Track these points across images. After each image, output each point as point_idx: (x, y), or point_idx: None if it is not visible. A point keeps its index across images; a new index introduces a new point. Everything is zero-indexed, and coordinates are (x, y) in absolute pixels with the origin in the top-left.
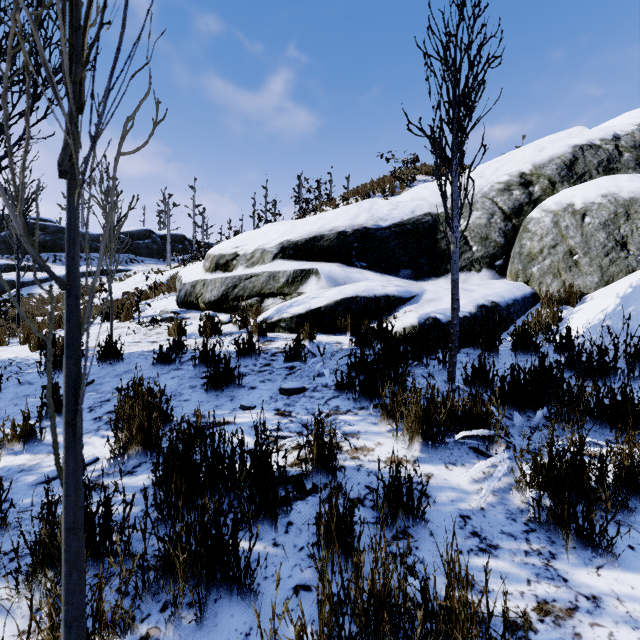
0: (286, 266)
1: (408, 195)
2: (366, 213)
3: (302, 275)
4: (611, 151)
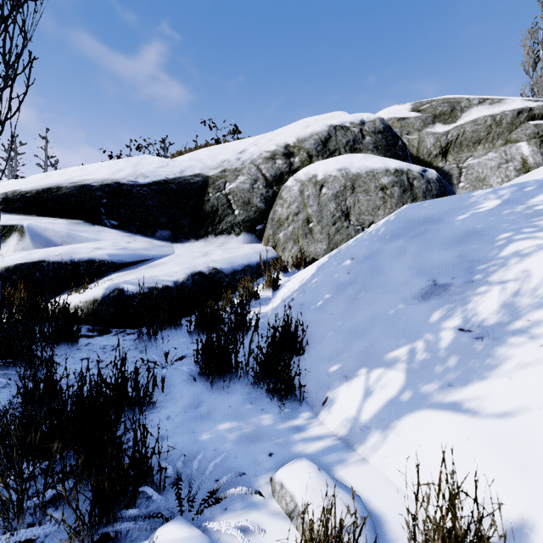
0: None
1: (188, 155)
2: (130, 168)
3: (3, 232)
4: (356, 133)
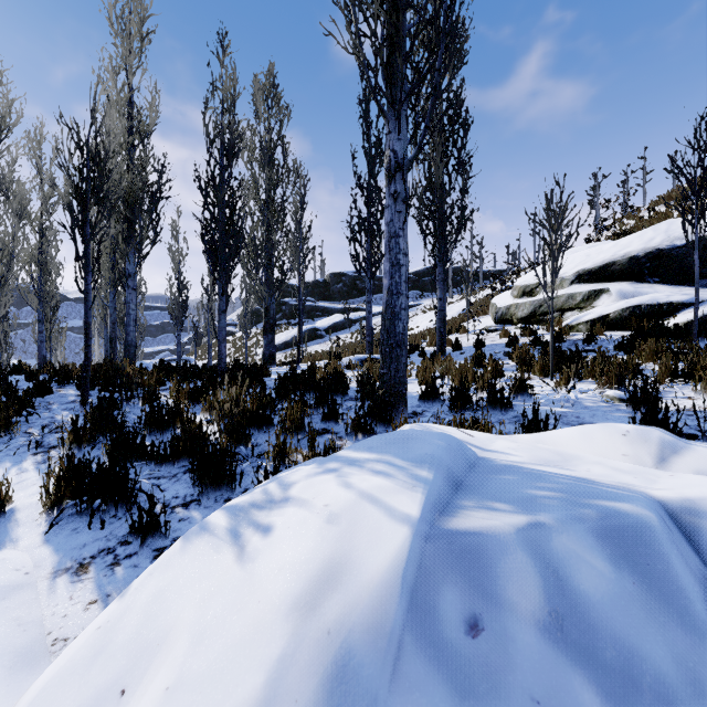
0: (582, 288)
1: None
2: (662, 235)
3: (595, 294)
4: None
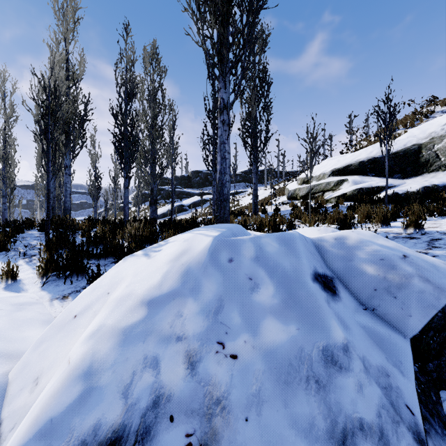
0: (334, 179)
1: (405, 135)
2: (376, 150)
3: (341, 182)
4: None
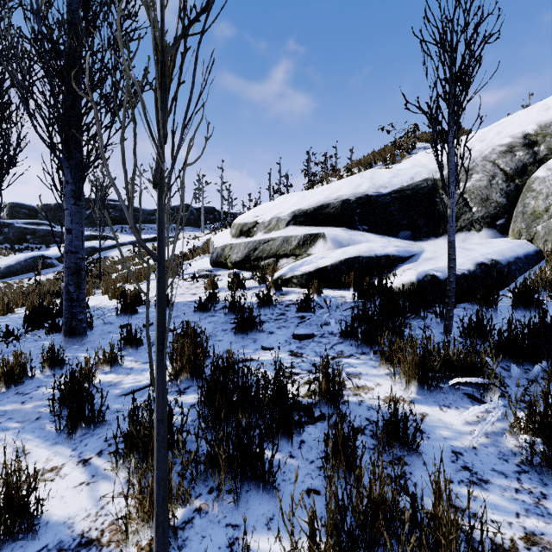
0: (297, 231)
1: (408, 163)
2: (368, 182)
3: (311, 239)
4: None
